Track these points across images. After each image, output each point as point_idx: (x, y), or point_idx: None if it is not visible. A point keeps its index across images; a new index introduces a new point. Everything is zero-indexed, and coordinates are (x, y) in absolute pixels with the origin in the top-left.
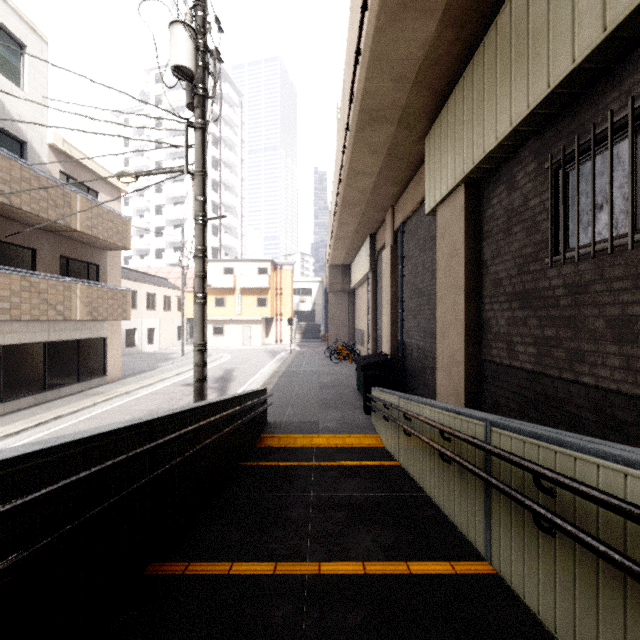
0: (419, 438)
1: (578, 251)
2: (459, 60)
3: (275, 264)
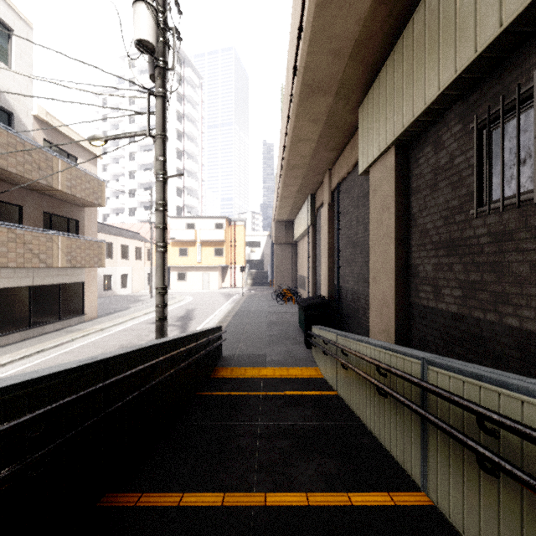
0: (356, 372)
1: (503, 202)
2: (390, 35)
3: (230, 220)
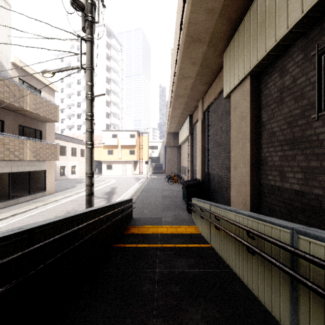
0: (228, 234)
1: None
2: None
3: (139, 132)
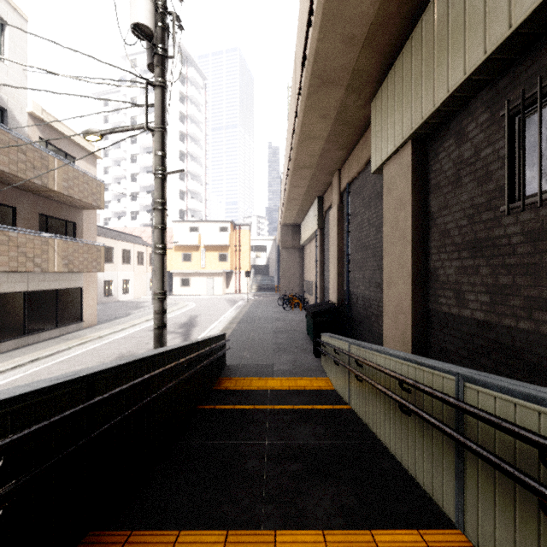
0: (374, 386)
1: (541, 196)
2: (408, 19)
3: (234, 224)
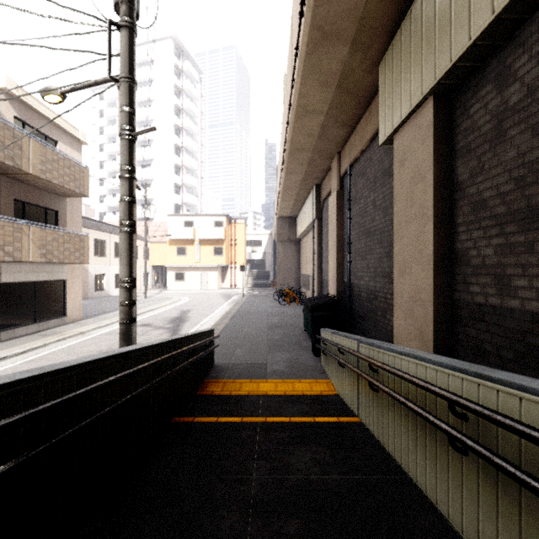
0: (401, 403)
1: None
2: None
3: (230, 218)
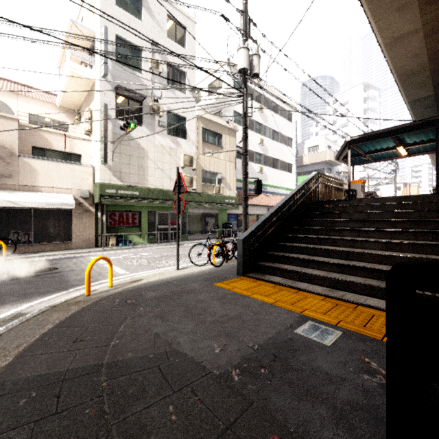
0: None
1: None
2: None
3: (405, 183)
